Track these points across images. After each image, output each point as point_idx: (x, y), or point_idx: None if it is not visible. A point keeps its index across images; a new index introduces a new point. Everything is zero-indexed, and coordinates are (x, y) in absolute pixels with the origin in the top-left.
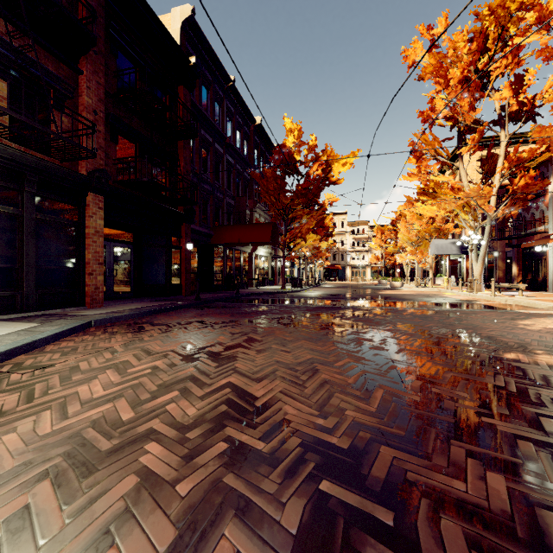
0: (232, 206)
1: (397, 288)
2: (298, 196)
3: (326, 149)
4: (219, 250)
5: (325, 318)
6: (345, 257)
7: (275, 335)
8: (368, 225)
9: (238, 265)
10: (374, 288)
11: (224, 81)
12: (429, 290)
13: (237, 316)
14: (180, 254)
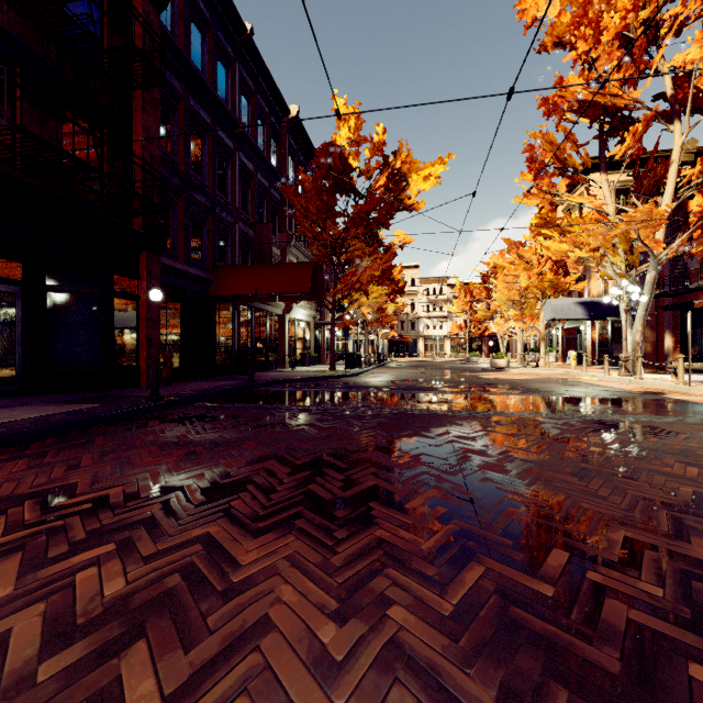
0: (250, 238)
1: (500, 368)
2: (356, 222)
3: (399, 150)
4: (225, 307)
5: (436, 463)
6: (416, 325)
7: (263, 655)
8: (447, 282)
9: (262, 334)
10: (465, 368)
11: (234, 29)
12: (549, 372)
13: (199, 459)
14: (135, 309)
